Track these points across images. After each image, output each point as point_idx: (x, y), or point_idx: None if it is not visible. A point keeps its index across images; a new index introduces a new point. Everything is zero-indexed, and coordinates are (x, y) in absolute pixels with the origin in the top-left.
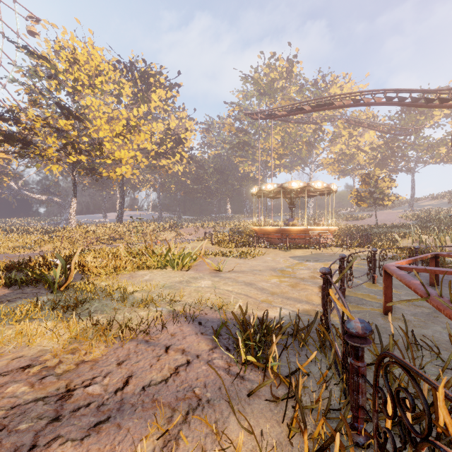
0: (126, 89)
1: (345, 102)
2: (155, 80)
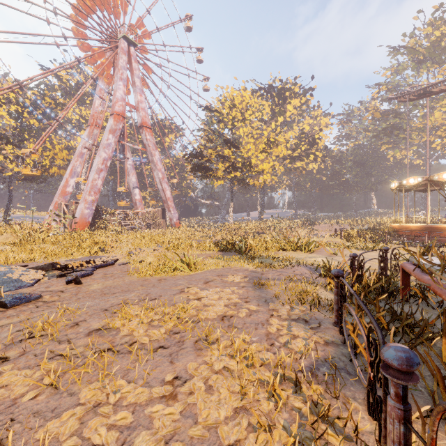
0: (265, 108)
1: None
2: (289, 93)
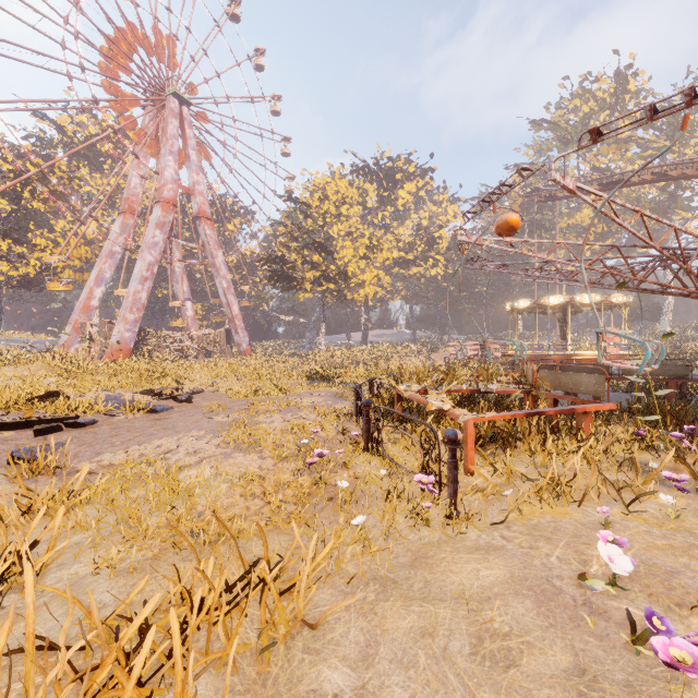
0: (370, 193)
1: (645, 177)
2: (401, 176)
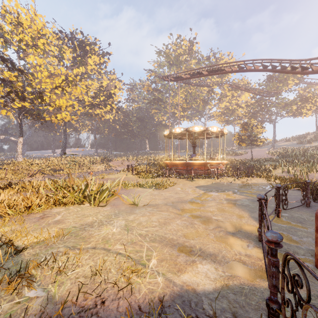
0: (67, 54)
1: (232, 68)
2: (90, 48)
